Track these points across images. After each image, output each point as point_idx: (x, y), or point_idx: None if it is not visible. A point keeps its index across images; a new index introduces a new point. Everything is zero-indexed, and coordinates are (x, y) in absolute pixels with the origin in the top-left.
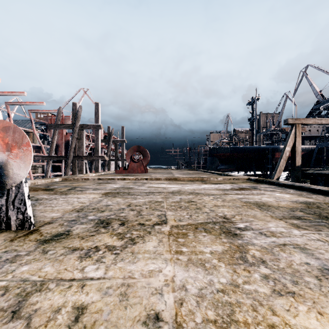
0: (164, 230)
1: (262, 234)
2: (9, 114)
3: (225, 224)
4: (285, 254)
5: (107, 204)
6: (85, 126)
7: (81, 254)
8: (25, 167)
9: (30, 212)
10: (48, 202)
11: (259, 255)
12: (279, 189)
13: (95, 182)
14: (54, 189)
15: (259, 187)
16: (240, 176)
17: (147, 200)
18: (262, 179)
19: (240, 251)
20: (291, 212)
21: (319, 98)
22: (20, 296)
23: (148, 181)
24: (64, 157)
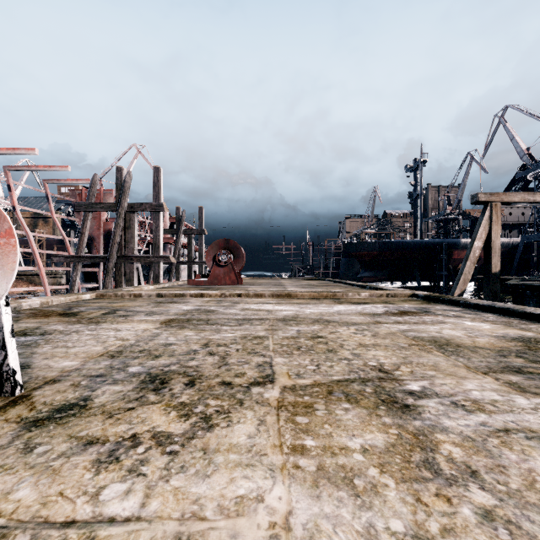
0: (269, 397)
1: (459, 406)
2: (10, 187)
3: (384, 383)
4: (514, 453)
5: (166, 343)
6: (136, 206)
7: (101, 453)
8: (3, 276)
9: (15, 362)
10: (62, 339)
11: (462, 457)
12: (469, 314)
13: (152, 300)
14: (78, 314)
15: (434, 309)
16: (399, 289)
17: (239, 335)
18: (437, 296)
19: (422, 446)
20: (500, 357)
21: (526, 160)
22: None
23: (242, 298)
24: (102, 257)
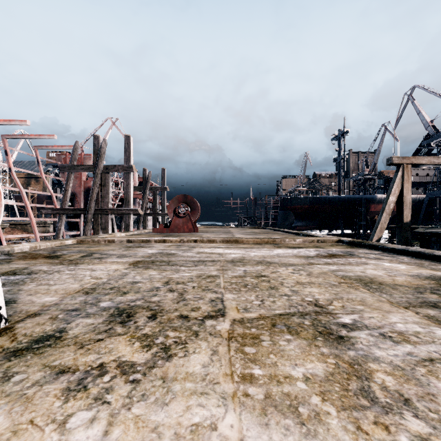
0: (221, 329)
1: (386, 338)
2: (7, 152)
3: (320, 317)
4: (440, 382)
5: (133, 281)
6: (111, 167)
7: (70, 382)
8: None
9: None
10: (46, 277)
11: (395, 386)
12: (386, 257)
13: (123, 245)
14: (61, 257)
15: (357, 253)
16: (327, 236)
17: (195, 274)
18: (359, 241)
19: (358, 374)
20: (417, 294)
21: (430, 131)
22: None
23: (197, 243)
24: (82, 210)
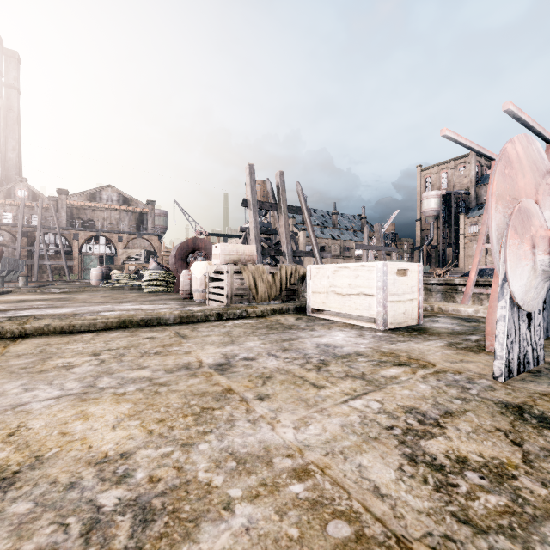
0: None
1: None
2: None
3: None
4: None
5: None
6: None
7: (424, 411)
8: None
9: None
10: None
11: None
12: None
13: None
14: None
15: None
16: None
17: None
18: None
19: None
20: None
21: None
22: (371, 379)
23: None
24: None
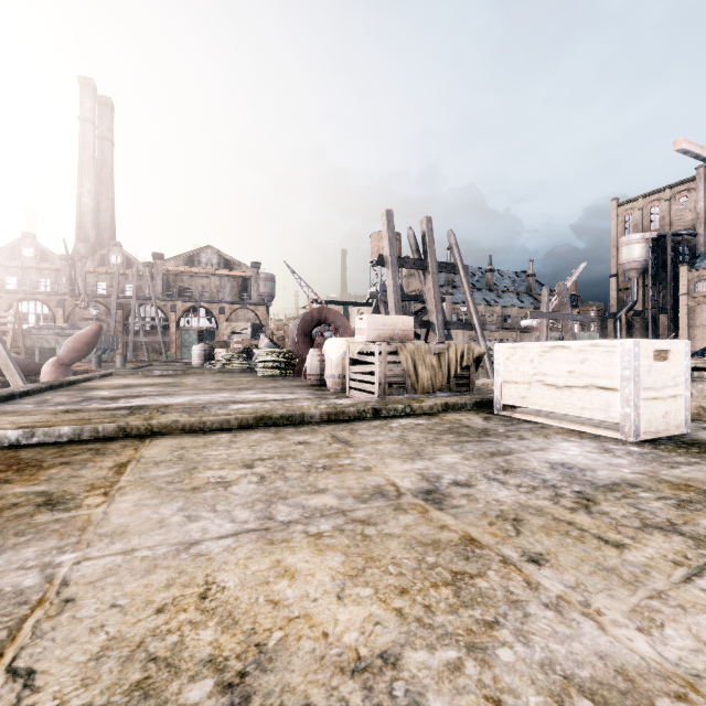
0: None
1: None
2: None
3: None
4: None
5: None
6: None
7: None
8: None
9: None
10: None
11: None
12: None
13: None
14: None
15: None
16: None
17: None
18: None
19: None
20: None
21: None
22: (696, 535)
23: None
24: None
